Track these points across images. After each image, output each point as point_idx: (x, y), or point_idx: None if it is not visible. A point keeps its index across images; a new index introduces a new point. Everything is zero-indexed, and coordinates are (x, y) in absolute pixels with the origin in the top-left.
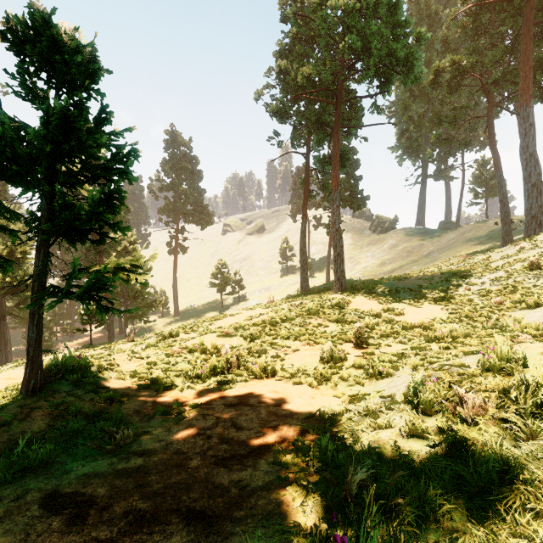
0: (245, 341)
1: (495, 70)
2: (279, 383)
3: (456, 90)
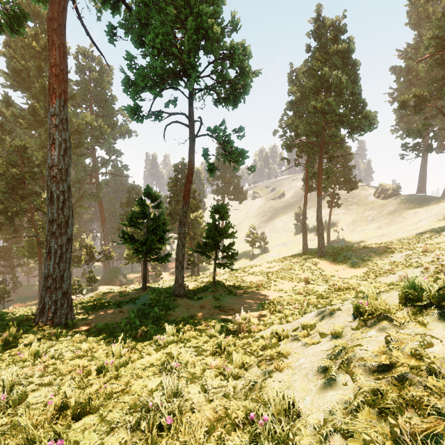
0: (264, 279)
1: None
2: (273, 291)
3: (422, 109)
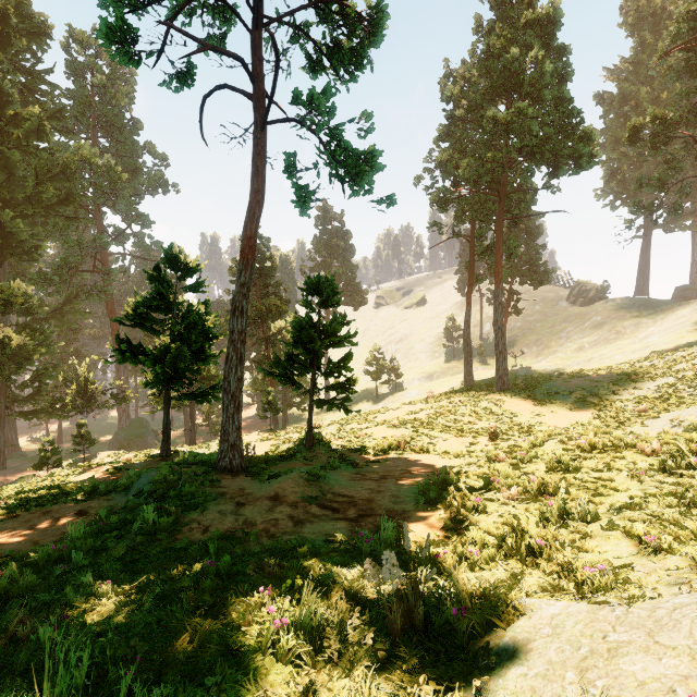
0: (408, 432)
1: None
2: (431, 456)
3: (664, 144)
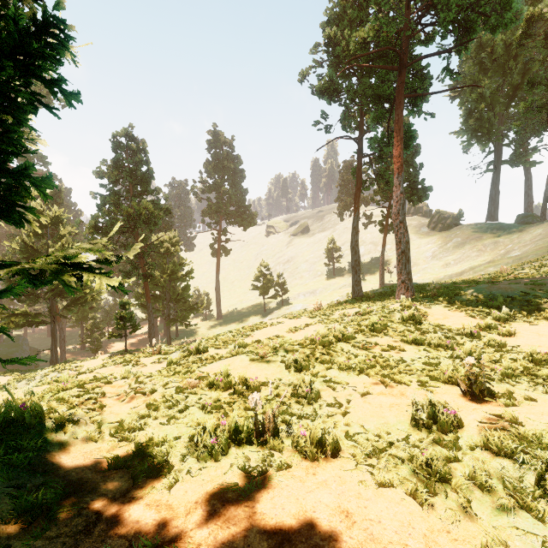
0: (287, 370)
1: None
2: (348, 477)
3: None
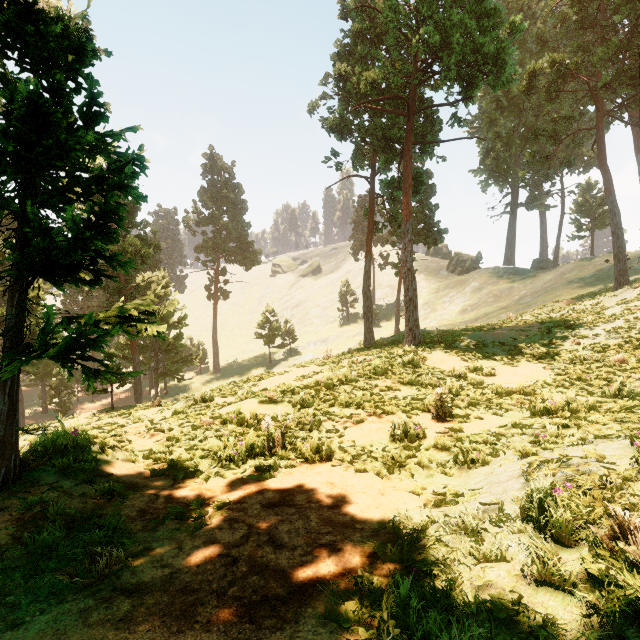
0: (294, 409)
1: (606, 71)
2: (336, 469)
3: (556, 97)
